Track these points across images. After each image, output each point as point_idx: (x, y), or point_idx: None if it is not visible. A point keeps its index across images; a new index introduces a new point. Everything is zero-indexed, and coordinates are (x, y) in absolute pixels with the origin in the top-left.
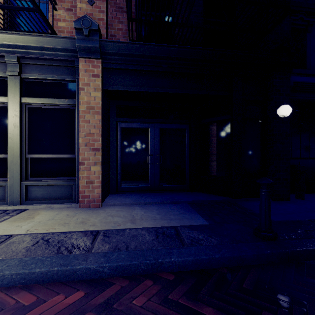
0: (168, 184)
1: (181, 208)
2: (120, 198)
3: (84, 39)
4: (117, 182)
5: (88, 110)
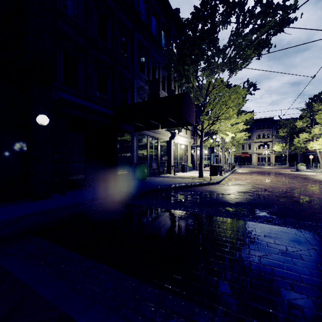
0: None
1: None
2: None
3: None
4: None
5: None
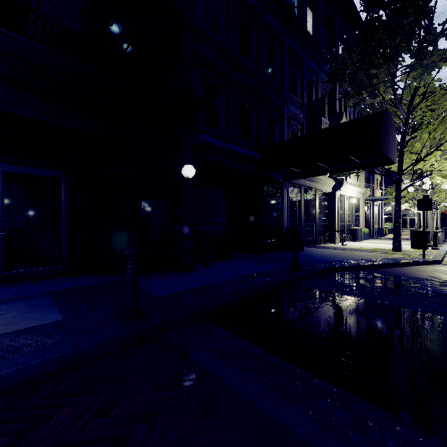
0: (24, 268)
1: (31, 305)
2: None
3: None
4: None
5: None
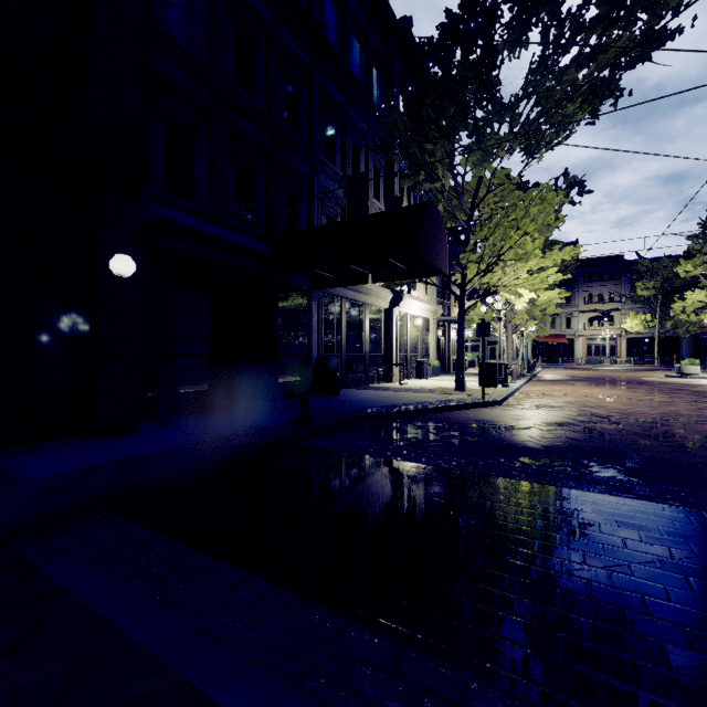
0: None
1: None
2: None
3: None
4: None
5: None
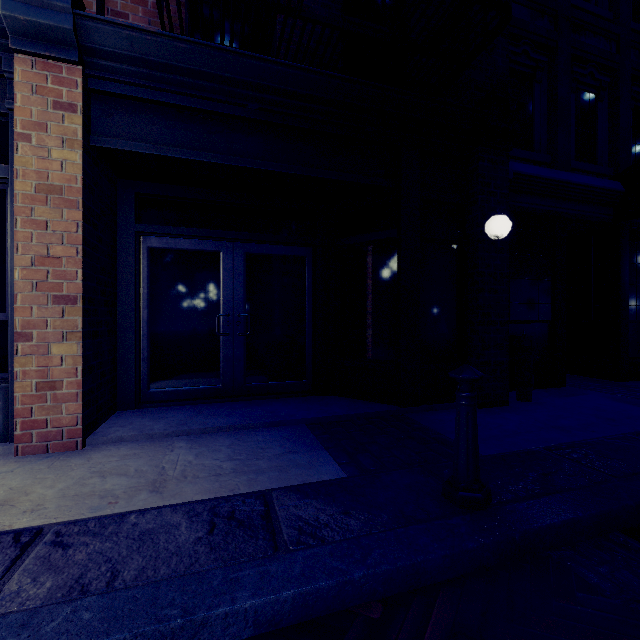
0: (265, 380)
1: (289, 439)
2: (142, 420)
3: (28, 1)
4: (140, 380)
5: (42, 196)
